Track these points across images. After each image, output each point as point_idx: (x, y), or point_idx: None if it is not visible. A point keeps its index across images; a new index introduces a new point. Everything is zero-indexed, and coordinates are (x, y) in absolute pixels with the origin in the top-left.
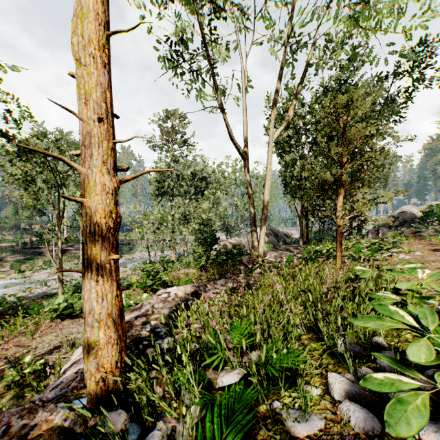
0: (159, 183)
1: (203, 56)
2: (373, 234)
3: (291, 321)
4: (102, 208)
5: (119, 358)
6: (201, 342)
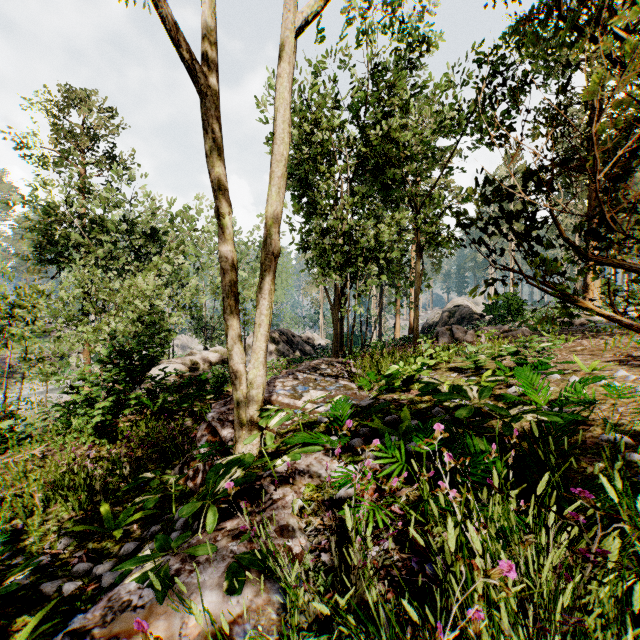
0: (42, 234)
1: None
2: (445, 335)
3: None
4: None
5: None
6: None
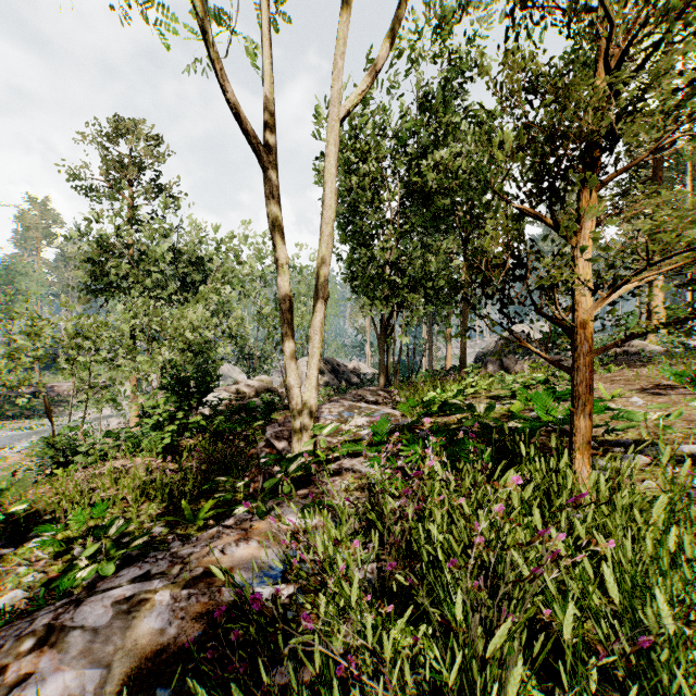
0: (95, 266)
1: None
2: (495, 365)
3: None
4: None
5: None
6: None
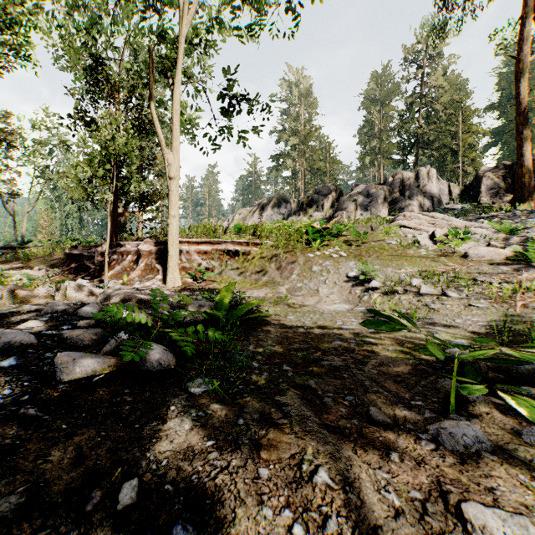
0: None
1: None
2: None
3: None
4: None
5: None
6: None
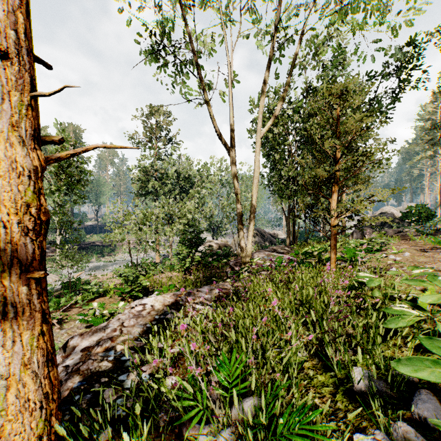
0: (142, 182)
1: (187, 44)
2: (358, 234)
3: (293, 348)
4: (10, 199)
5: (45, 428)
6: (173, 393)
